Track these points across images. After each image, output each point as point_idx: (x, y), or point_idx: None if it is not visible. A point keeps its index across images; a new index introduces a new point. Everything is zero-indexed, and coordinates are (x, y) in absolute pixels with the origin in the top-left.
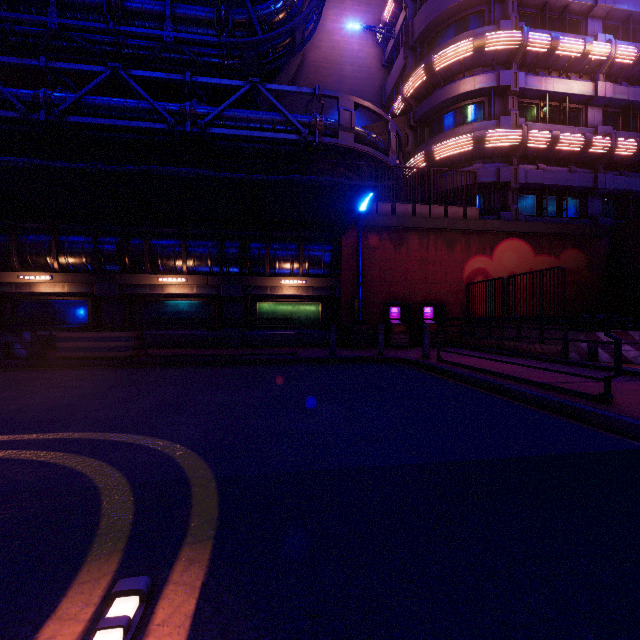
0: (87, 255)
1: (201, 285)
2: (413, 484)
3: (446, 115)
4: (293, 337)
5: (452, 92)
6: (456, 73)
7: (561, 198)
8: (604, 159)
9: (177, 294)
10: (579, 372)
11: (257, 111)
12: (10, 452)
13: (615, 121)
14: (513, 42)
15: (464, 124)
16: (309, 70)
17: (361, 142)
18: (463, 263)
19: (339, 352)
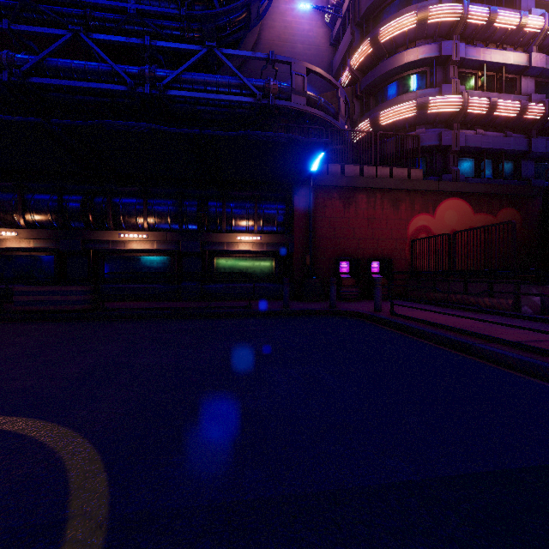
0: (52, 212)
1: (161, 241)
2: (423, 536)
3: (390, 85)
4: (248, 290)
5: (396, 62)
6: (400, 45)
7: (497, 161)
8: (538, 125)
9: (138, 249)
10: (542, 328)
11: (214, 74)
12: None
13: (546, 90)
14: (454, 14)
15: (407, 92)
16: (264, 47)
17: (312, 106)
18: (408, 221)
19: (292, 305)
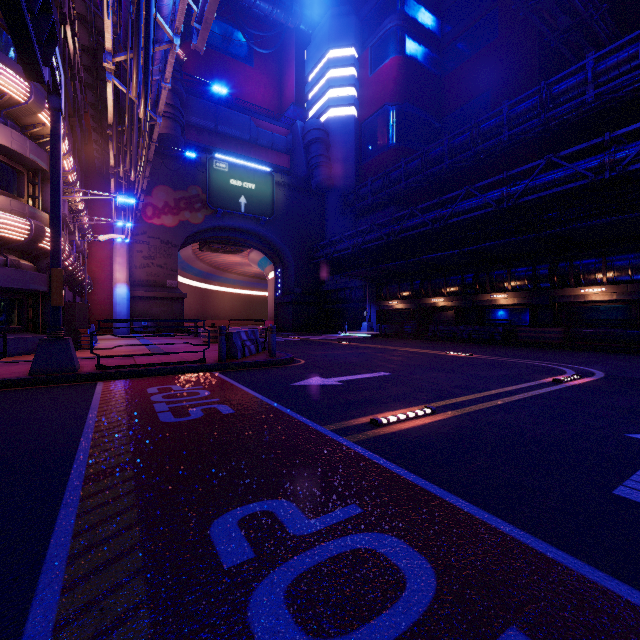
0: (528, 279)
1: (620, 292)
2: None
3: None
4: None
5: None
6: None
7: None
8: None
9: (597, 301)
10: None
11: None
12: (529, 362)
13: None
14: None
15: None
16: None
17: None
18: None
19: None
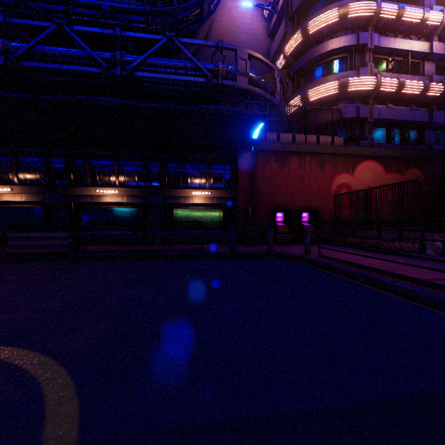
0: (40, 172)
1: (130, 195)
2: None
3: (317, 68)
4: (201, 236)
5: (322, 49)
6: (325, 35)
7: (405, 130)
8: (438, 100)
9: (111, 202)
10: (444, 267)
11: (173, 59)
12: None
13: (444, 72)
14: (369, 10)
15: (331, 74)
16: (214, 38)
17: (254, 85)
18: (331, 179)
19: (237, 248)
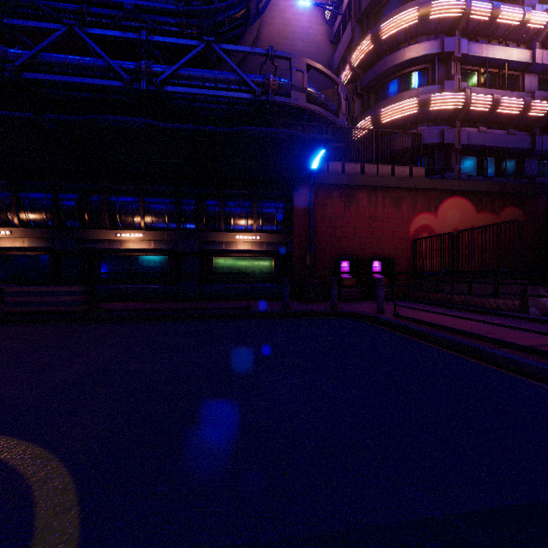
0: (47, 211)
1: (158, 240)
2: None
3: (391, 82)
4: (247, 290)
5: (398, 59)
6: (401, 41)
7: (500, 159)
8: (541, 122)
9: (135, 249)
10: None
11: (212, 70)
12: None
13: None
14: (457, 10)
15: (409, 89)
16: (263, 45)
17: (313, 103)
18: (409, 220)
19: (292, 306)
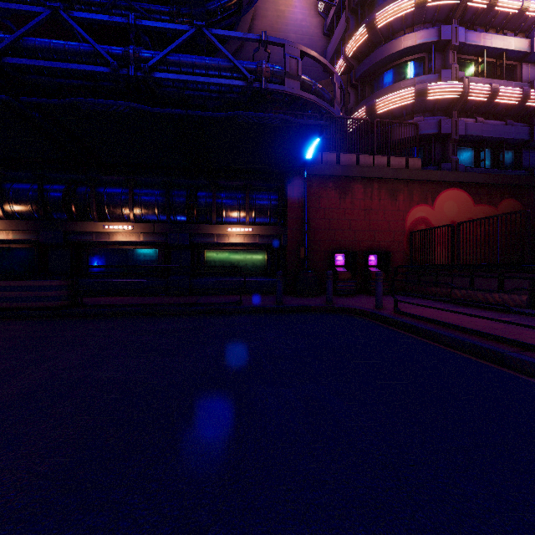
0: (32, 202)
1: (148, 233)
2: None
3: (387, 72)
4: (240, 284)
5: (393, 48)
6: (397, 31)
7: (498, 150)
8: None
9: (124, 242)
10: None
11: (202, 56)
12: None
13: None
14: None
15: (405, 79)
16: None
17: (307, 91)
18: (406, 212)
19: (286, 300)
